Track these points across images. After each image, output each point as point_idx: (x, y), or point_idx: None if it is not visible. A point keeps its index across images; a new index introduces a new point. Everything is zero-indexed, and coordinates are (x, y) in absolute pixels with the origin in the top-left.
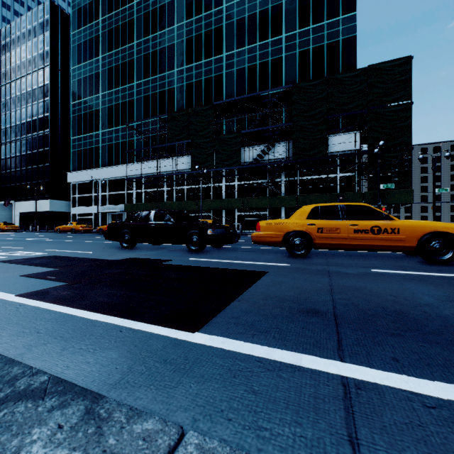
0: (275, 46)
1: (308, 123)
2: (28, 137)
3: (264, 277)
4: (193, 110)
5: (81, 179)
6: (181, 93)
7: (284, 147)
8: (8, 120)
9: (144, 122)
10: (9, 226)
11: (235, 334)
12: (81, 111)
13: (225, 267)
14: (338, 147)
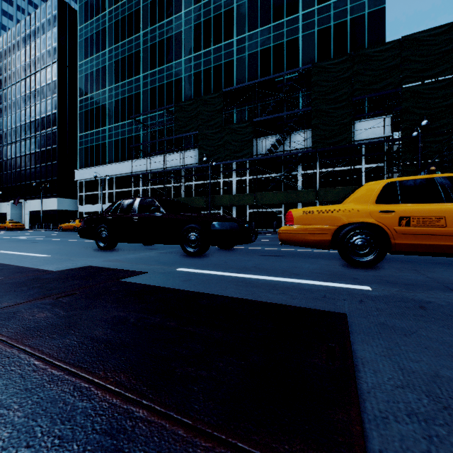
0: (291, 26)
1: (330, 107)
2: (37, 135)
3: (359, 346)
4: (201, 98)
5: (88, 176)
6: (189, 83)
7: (301, 137)
8: (18, 119)
9: (150, 115)
10: (14, 225)
11: None
12: (88, 106)
13: (239, 292)
14: (364, 134)
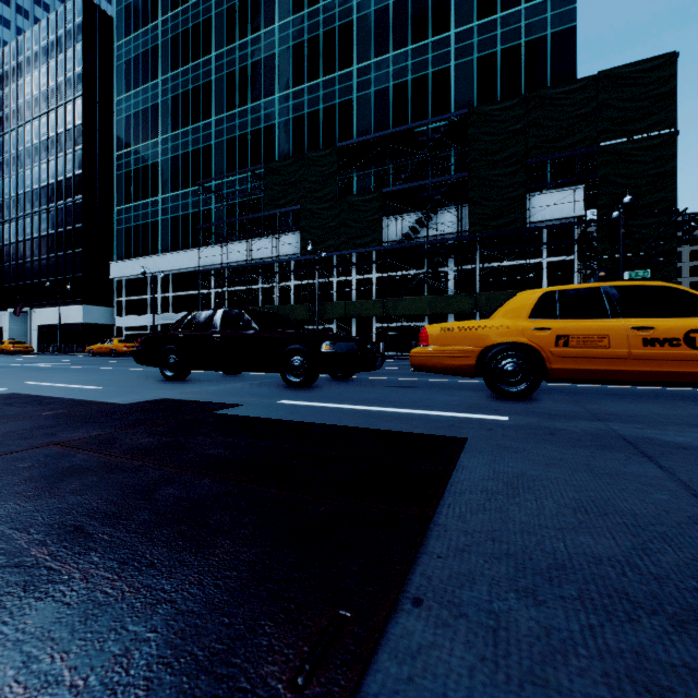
0: (438, 50)
1: (495, 173)
2: (51, 208)
3: (467, 459)
4: (304, 157)
5: (131, 272)
6: (286, 132)
7: (453, 216)
8: (20, 183)
9: (227, 180)
10: (17, 346)
11: None
12: (131, 165)
13: (356, 422)
14: (545, 213)
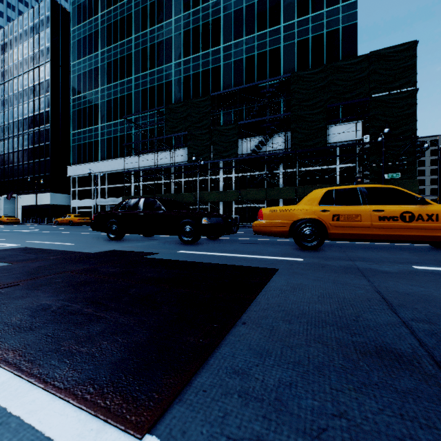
0: (273, 36)
1: (307, 113)
2: (30, 132)
3: (276, 277)
4: (190, 101)
5: (81, 172)
6: (179, 85)
7: (282, 139)
8: (11, 116)
9: (142, 115)
10: (10, 219)
11: None
12: (81, 105)
13: (221, 262)
14: (338, 137)
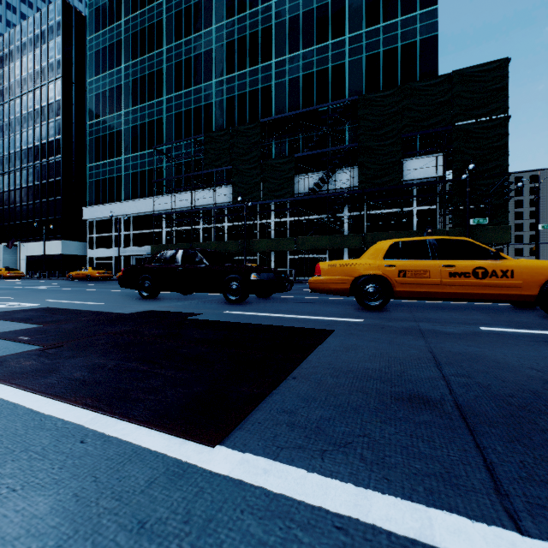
0: (336, 49)
1: (377, 144)
2: (36, 164)
3: (330, 339)
4: (235, 129)
5: (100, 215)
6: (221, 109)
7: (347, 175)
8: (12, 145)
9: (175, 145)
10: (12, 272)
11: (290, 450)
12: (100, 132)
13: (273, 323)
14: (415, 173)
